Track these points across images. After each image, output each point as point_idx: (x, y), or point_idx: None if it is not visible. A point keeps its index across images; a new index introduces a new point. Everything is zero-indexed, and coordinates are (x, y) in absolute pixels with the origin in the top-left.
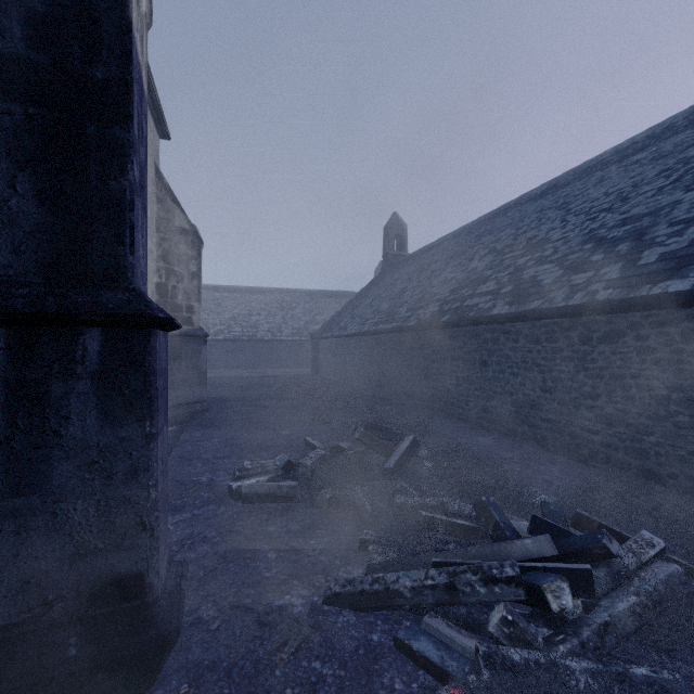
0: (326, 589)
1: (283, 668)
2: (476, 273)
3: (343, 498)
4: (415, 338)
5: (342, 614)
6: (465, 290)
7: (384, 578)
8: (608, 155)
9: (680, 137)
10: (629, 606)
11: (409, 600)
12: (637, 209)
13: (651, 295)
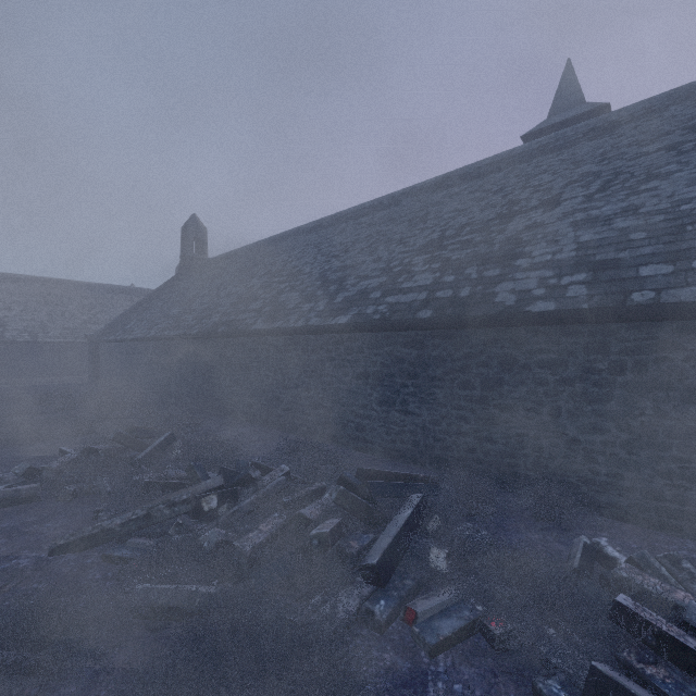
0: (53, 545)
1: (3, 595)
2: (253, 291)
3: (88, 489)
4: (198, 346)
5: (65, 557)
6: (242, 305)
7: (102, 524)
8: (351, 212)
9: (383, 213)
10: (251, 500)
11: (119, 532)
12: (348, 261)
13: (331, 324)
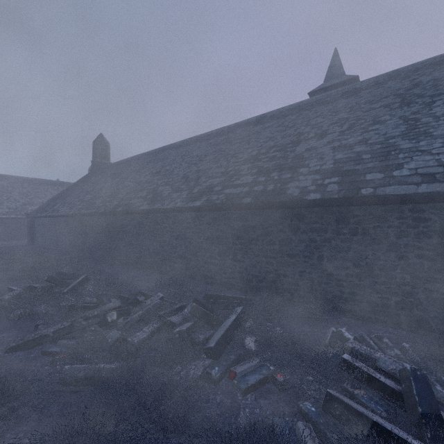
0: (7, 346)
1: None
2: (140, 185)
3: (30, 312)
4: (104, 220)
5: (16, 354)
6: (133, 193)
7: (41, 332)
8: (204, 136)
9: (224, 137)
10: (138, 314)
11: (52, 337)
12: (201, 167)
13: (190, 206)
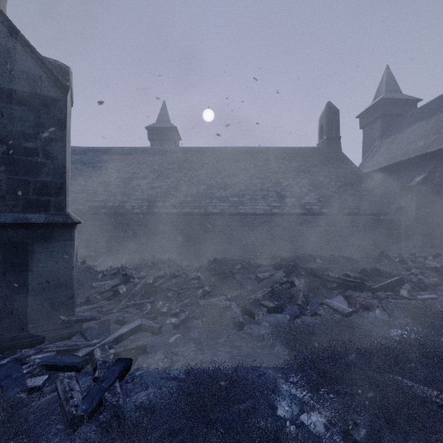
0: None
1: None
2: None
3: None
4: None
5: None
6: None
7: None
8: None
9: (77, 157)
10: None
11: None
12: None
13: None
